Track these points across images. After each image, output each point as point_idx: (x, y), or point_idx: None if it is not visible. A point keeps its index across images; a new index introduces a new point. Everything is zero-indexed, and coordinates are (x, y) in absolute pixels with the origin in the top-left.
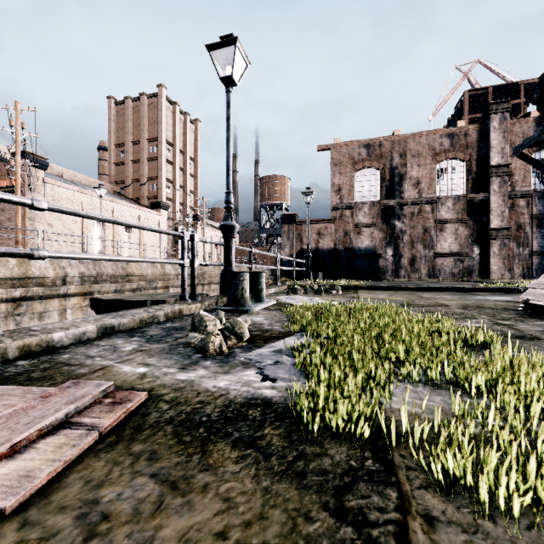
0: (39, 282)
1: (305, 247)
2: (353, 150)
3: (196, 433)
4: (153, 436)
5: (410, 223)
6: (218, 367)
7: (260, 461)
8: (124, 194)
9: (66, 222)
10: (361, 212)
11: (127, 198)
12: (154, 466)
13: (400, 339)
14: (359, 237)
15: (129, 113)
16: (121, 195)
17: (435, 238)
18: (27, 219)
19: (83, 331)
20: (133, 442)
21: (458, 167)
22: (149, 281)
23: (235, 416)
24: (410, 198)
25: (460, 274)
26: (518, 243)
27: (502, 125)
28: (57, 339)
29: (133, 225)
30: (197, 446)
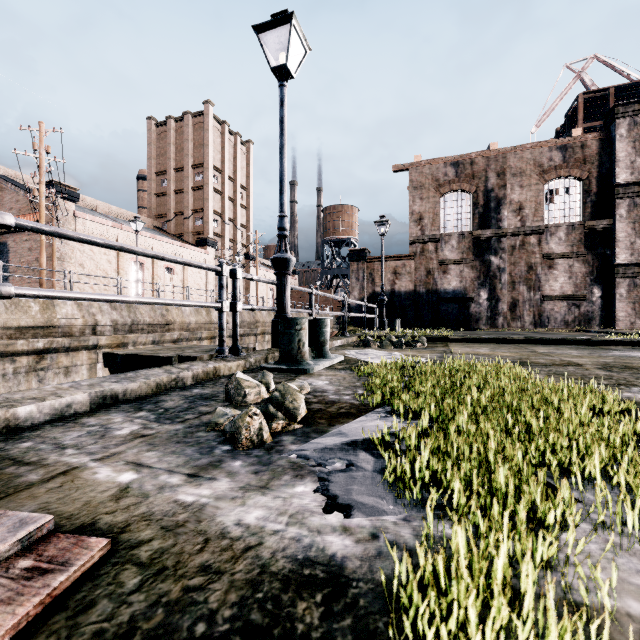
0: (65, 332)
1: (378, 290)
2: (437, 170)
3: None
4: None
5: (511, 258)
6: (251, 474)
7: None
8: (166, 229)
9: (100, 262)
10: (448, 245)
11: (170, 234)
12: None
13: (564, 431)
14: (445, 277)
15: (171, 135)
16: (163, 231)
17: (543, 277)
18: (56, 259)
19: (68, 402)
20: None
21: (573, 188)
22: (192, 331)
23: (267, 624)
24: (510, 227)
25: (575, 323)
26: None
27: (632, 132)
28: (24, 416)
29: (150, 254)
30: None
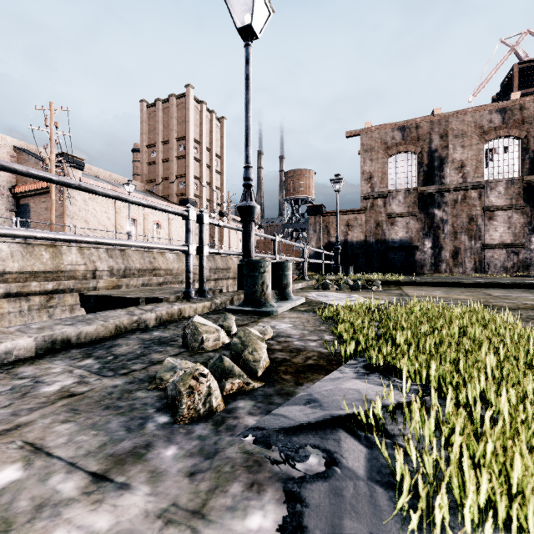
0: (71, 276)
1: (333, 240)
2: (385, 134)
3: None
4: None
5: (453, 211)
6: (184, 479)
7: None
8: (155, 192)
9: (101, 219)
10: (395, 200)
11: (158, 196)
12: None
13: None
14: (392, 228)
15: (159, 114)
16: (152, 193)
17: (483, 227)
18: (66, 217)
19: (7, 348)
20: None
21: (512, 146)
22: (175, 275)
23: None
24: (452, 183)
25: (514, 269)
26: None
27: None
28: None
29: (111, 195)
30: None
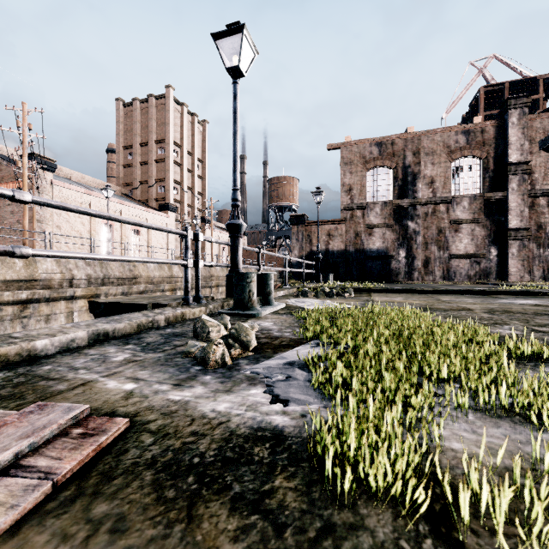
0: (46, 284)
1: (315, 249)
2: (364, 149)
3: (183, 483)
4: (125, 488)
5: (424, 223)
6: (218, 383)
7: (269, 539)
8: (132, 196)
9: (74, 224)
10: (373, 212)
11: (135, 200)
12: (116, 544)
13: (436, 351)
14: (370, 238)
15: (137, 115)
16: (130, 198)
17: (450, 239)
18: (36, 221)
19: (72, 337)
20: (97, 498)
21: (474, 165)
22: (156, 284)
23: (237, 457)
24: (423, 198)
25: (476, 277)
26: (539, 244)
27: (522, 120)
28: (40, 347)
29: (131, 222)
30: (182, 508)
